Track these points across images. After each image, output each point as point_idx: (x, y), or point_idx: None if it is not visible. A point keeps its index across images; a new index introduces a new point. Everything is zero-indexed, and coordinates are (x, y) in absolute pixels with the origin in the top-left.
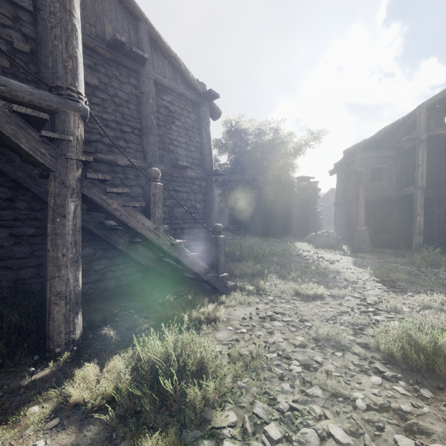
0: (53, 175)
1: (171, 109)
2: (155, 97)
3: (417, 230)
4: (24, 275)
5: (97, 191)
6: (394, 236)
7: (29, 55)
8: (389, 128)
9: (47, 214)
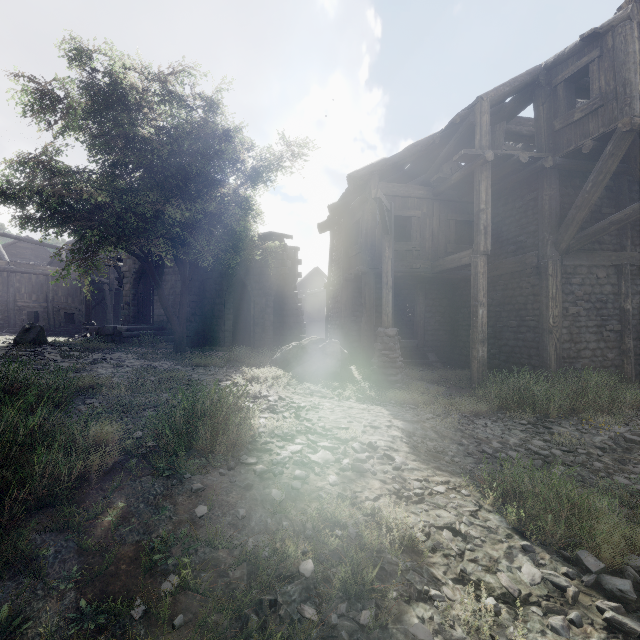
0: None
1: None
2: None
3: (479, 334)
4: None
5: None
6: (421, 343)
7: None
8: (422, 145)
9: None
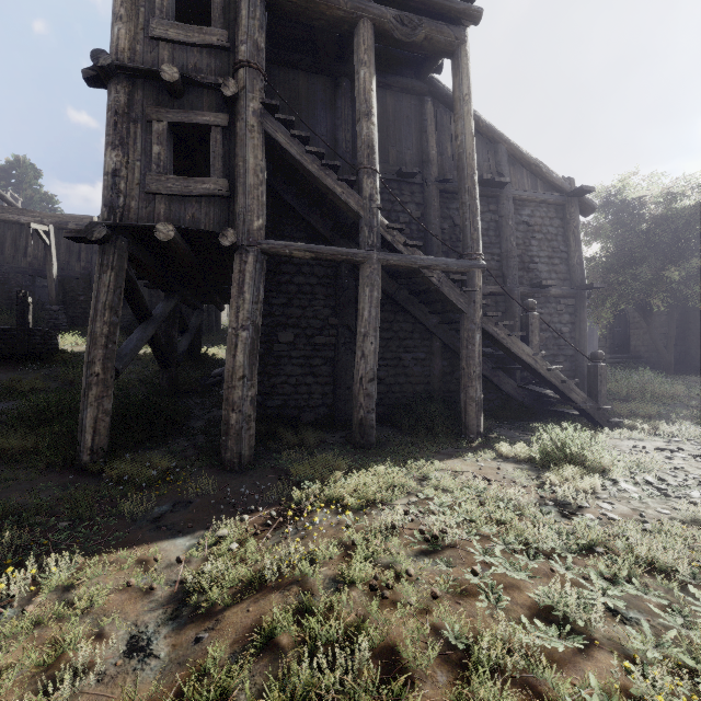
0: (466, 316)
1: (530, 224)
2: (513, 216)
3: None
4: (418, 390)
5: (491, 325)
6: None
7: (419, 218)
8: None
9: (431, 343)
